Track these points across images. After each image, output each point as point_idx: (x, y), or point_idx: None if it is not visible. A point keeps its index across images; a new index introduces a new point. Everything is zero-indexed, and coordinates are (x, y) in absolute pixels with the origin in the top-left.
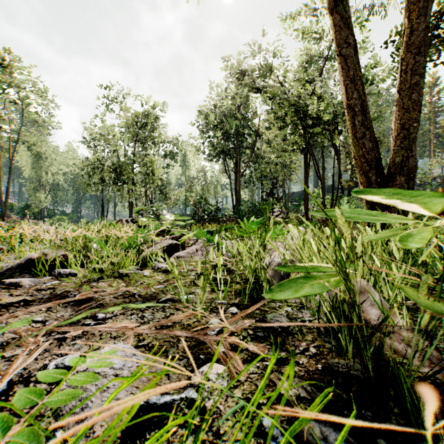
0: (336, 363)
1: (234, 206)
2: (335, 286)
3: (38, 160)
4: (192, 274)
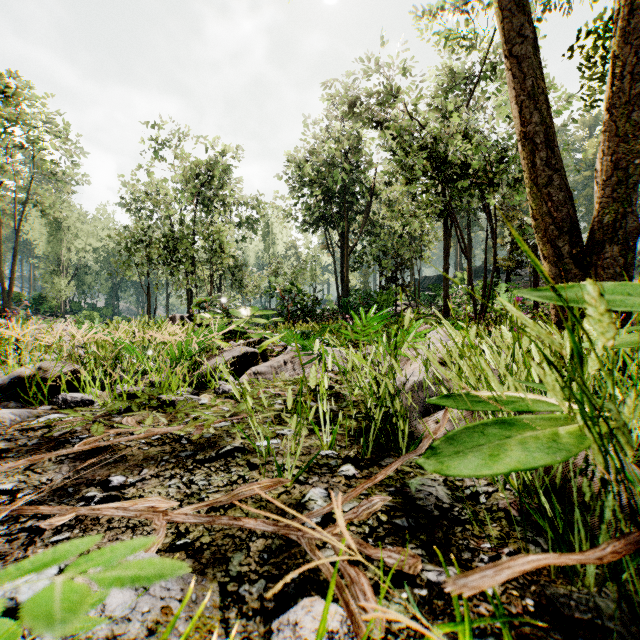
0: (562, 596)
1: (340, 297)
2: (577, 449)
3: (57, 231)
4: (278, 401)
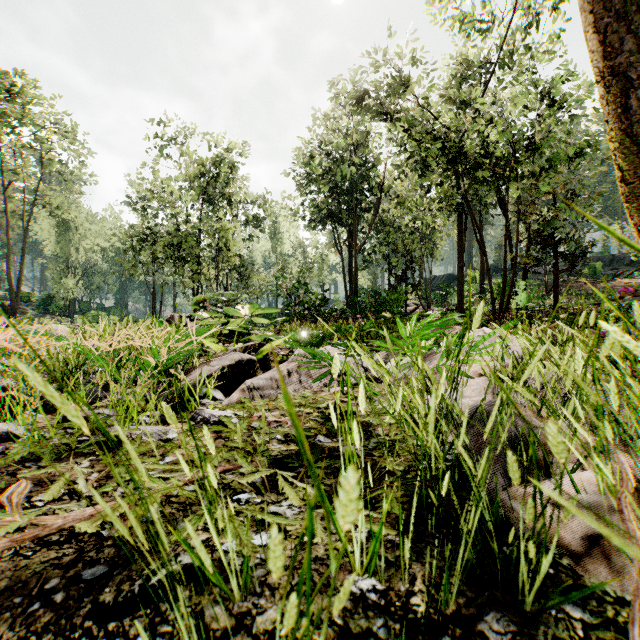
0: None
1: (348, 296)
2: None
3: (65, 231)
4: (276, 437)
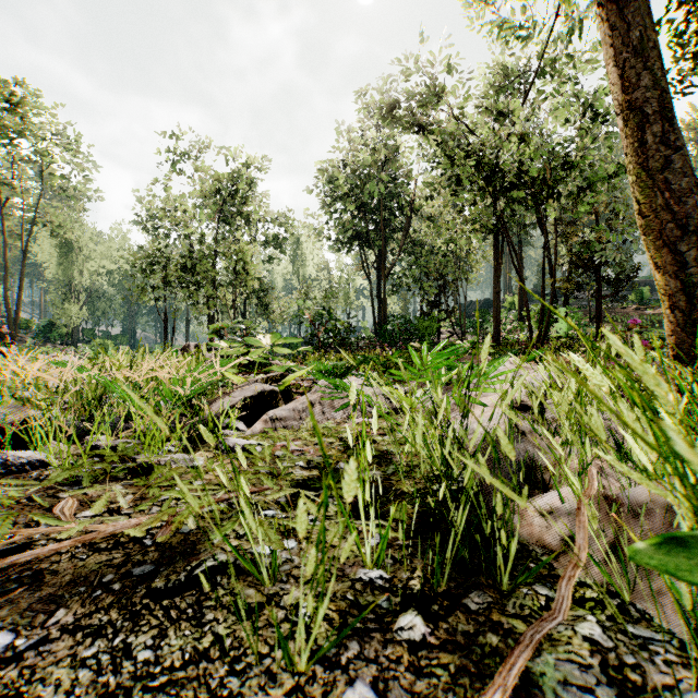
0: None
1: (377, 323)
2: None
3: (68, 252)
4: (299, 464)
